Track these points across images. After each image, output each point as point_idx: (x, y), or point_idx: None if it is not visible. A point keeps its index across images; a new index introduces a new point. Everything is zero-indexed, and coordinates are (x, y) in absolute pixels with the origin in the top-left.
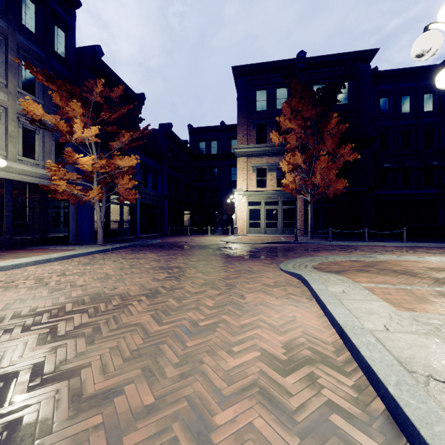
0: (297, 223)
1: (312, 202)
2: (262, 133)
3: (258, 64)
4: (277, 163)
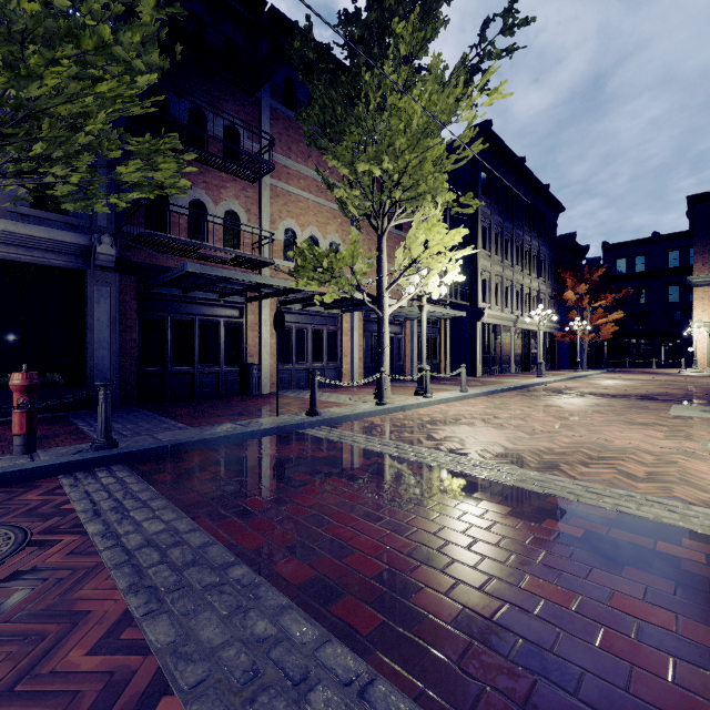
0: None
1: None
2: None
3: None
4: None
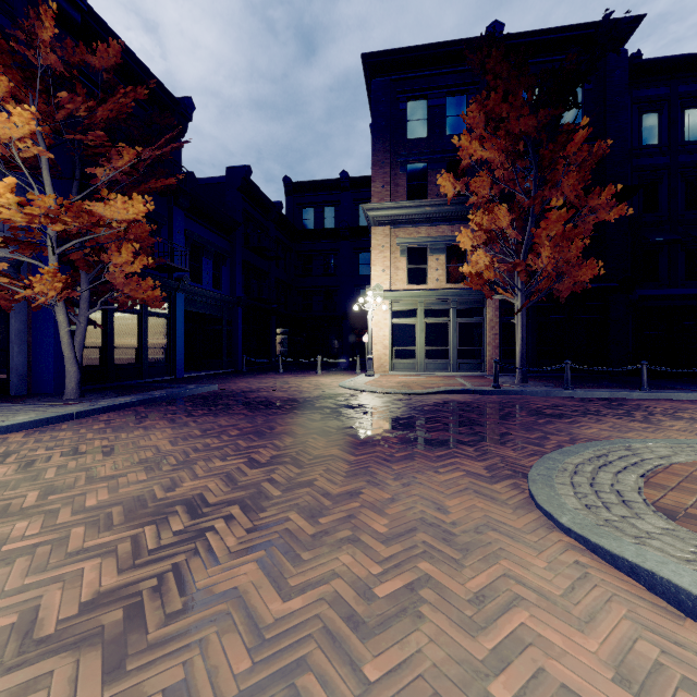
0: (487, 351)
1: (525, 309)
2: (419, 180)
3: (411, 48)
4: (447, 237)
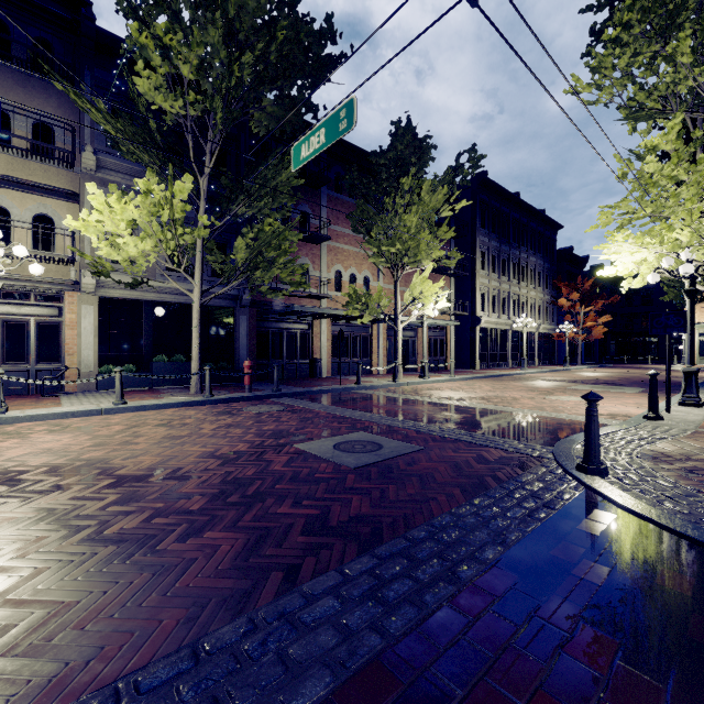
0: None
1: None
2: None
3: None
4: None
